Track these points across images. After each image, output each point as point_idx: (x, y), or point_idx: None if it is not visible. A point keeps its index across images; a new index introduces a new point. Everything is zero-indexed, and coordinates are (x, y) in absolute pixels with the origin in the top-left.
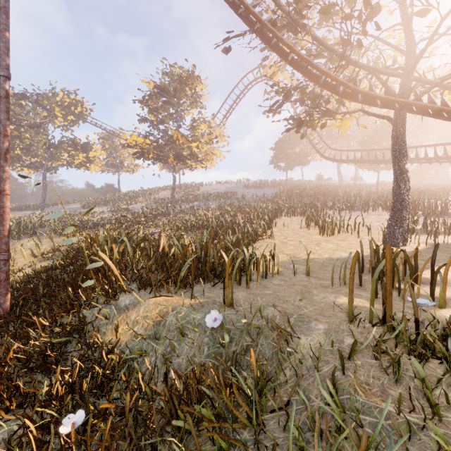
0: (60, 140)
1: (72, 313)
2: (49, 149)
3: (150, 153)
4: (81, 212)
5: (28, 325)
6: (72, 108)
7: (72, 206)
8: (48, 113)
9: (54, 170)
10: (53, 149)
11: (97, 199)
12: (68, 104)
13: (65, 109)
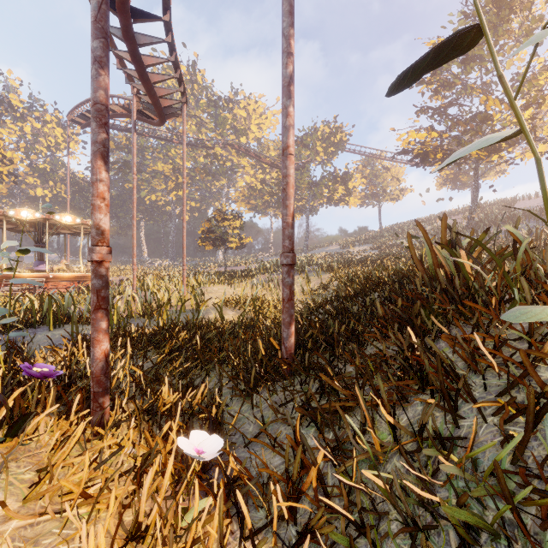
0: (321, 176)
1: (436, 398)
2: (311, 189)
3: (437, 152)
4: (341, 252)
5: (327, 394)
6: (332, 138)
7: (331, 248)
8: (311, 151)
9: (315, 211)
10: (314, 187)
11: (355, 239)
12: (327, 135)
13: (325, 142)
